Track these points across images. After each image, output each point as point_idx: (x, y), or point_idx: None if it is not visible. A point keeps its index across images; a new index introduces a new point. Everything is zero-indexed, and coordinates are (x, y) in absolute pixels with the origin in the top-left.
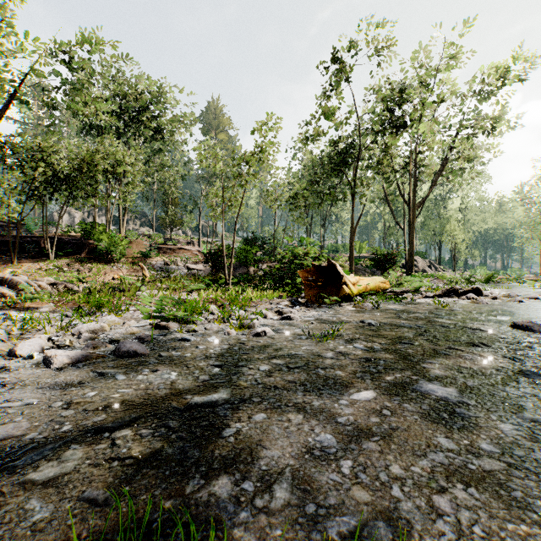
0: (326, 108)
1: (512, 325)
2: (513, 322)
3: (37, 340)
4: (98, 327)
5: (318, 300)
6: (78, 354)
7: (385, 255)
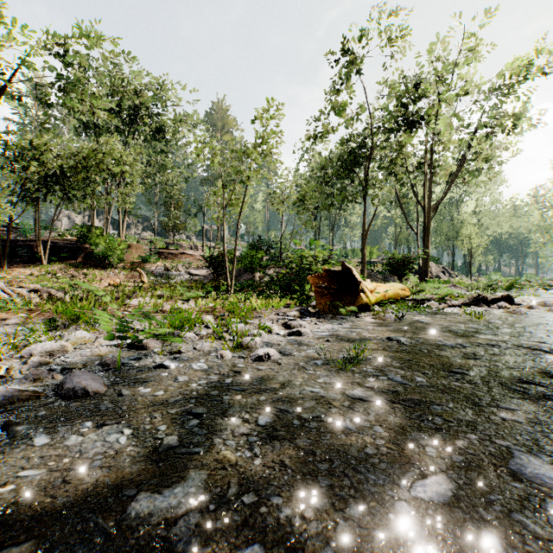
0: (336, 103)
1: None
2: None
3: None
4: (57, 347)
5: (331, 310)
6: None
7: (403, 259)
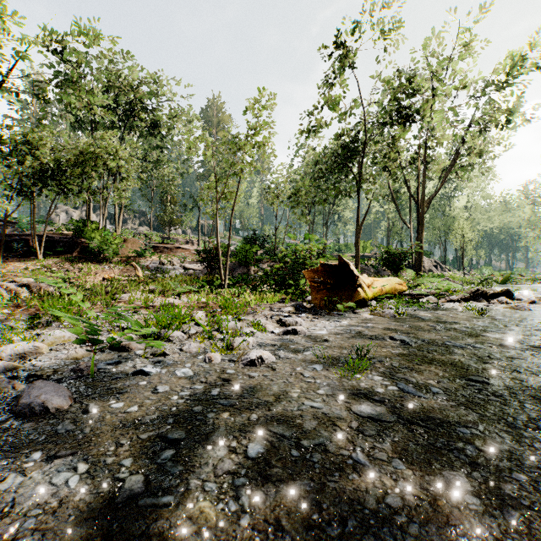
0: (331, 98)
1: None
2: None
3: None
4: (30, 349)
5: (327, 306)
6: None
7: (399, 253)
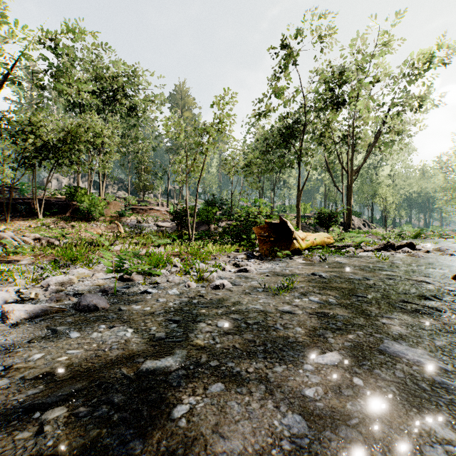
0: (276, 88)
1: (455, 278)
2: (455, 275)
3: (2, 293)
4: (66, 279)
5: (271, 254)
6: (37, 309)
7: (329, 214)
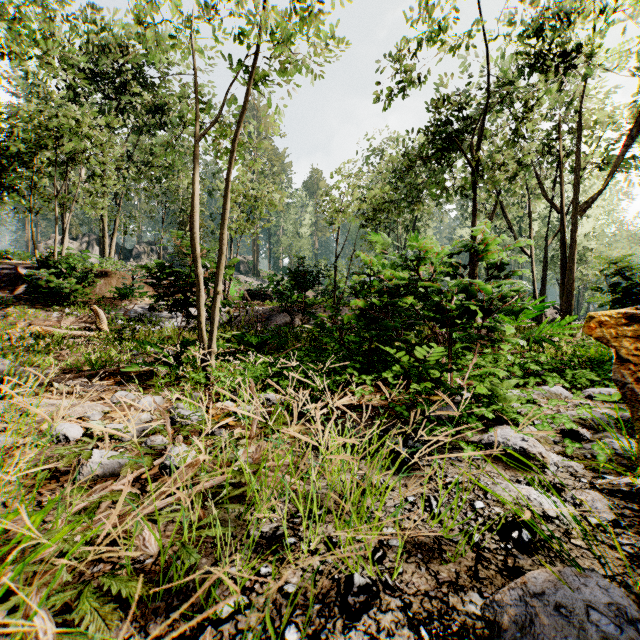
0: (432, 24)
1: None
2: None
3: None
4: None
5: None
6: None
7: None
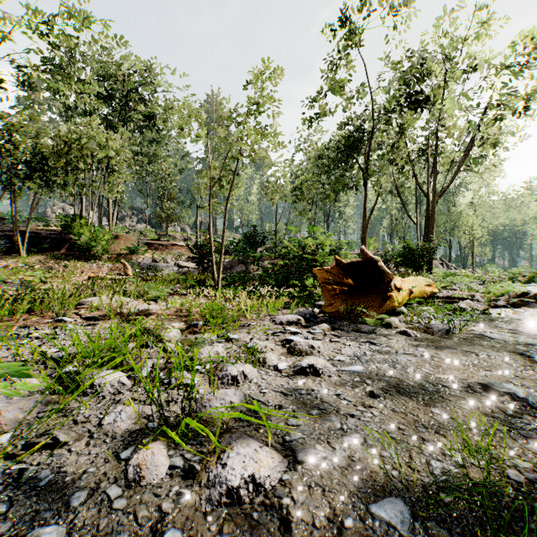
0: (336, 82)
1: None
2: None
3: None
4: None
5: (349, 316)
6: None
7: (421, 249)
